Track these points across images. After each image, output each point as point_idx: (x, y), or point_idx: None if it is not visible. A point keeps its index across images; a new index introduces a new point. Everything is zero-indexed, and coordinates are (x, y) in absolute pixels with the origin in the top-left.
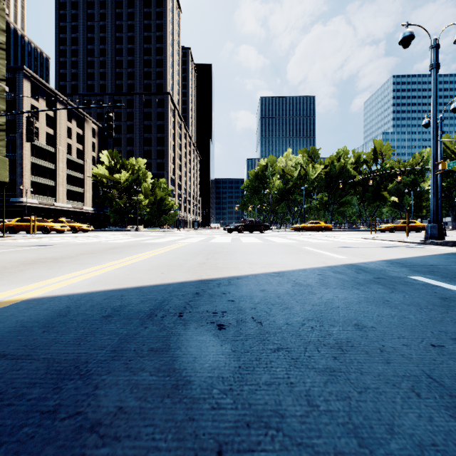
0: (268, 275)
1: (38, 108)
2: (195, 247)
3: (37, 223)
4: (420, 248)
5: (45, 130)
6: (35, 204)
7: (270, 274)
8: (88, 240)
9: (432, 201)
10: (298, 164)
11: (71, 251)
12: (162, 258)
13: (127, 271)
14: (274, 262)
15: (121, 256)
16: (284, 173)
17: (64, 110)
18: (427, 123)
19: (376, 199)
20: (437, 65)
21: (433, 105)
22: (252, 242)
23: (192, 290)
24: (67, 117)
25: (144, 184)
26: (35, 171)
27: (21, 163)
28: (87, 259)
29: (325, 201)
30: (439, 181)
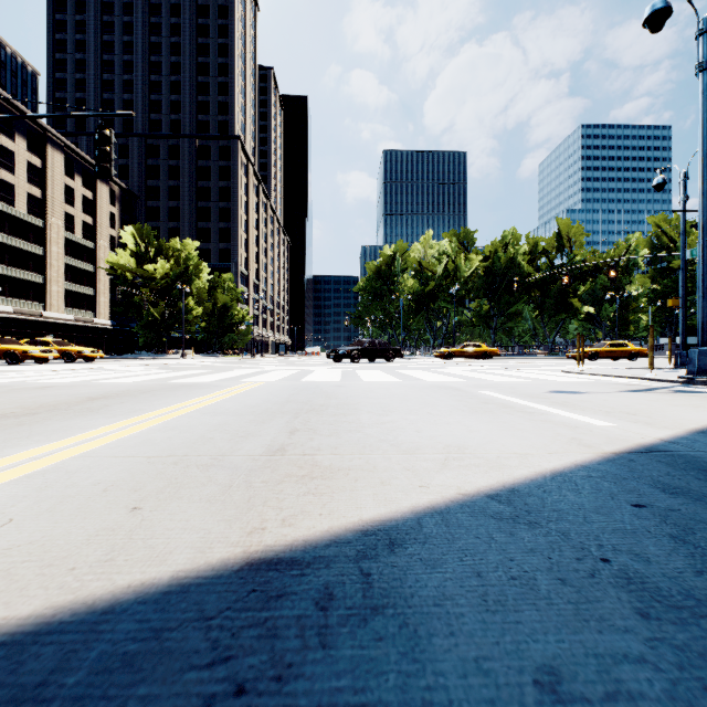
0: (483, 514)
1: (14, 152)
2: (272, 394)
3: None
4: (703, 393)
5: (27, 190)
6: (9, 313)
7: (487, 508)
8: (71, 378)
9: (702, 308)
10: (443, 255)
11: None
12: (181, 432)
13: (30, 495)
14: (460, 443)
15: (85, 425)
16: (422, 268)
17: (60, 157)
18: (661, 183)
19: (561, 310)
20: None
21: (703, 136)
22: (381, 381)
23: (178, 703)
24: (65, 170)
25: (195, 282)
26: (9, 258)
27: None
28: None
29: (484, 313)
30: (683, 277)
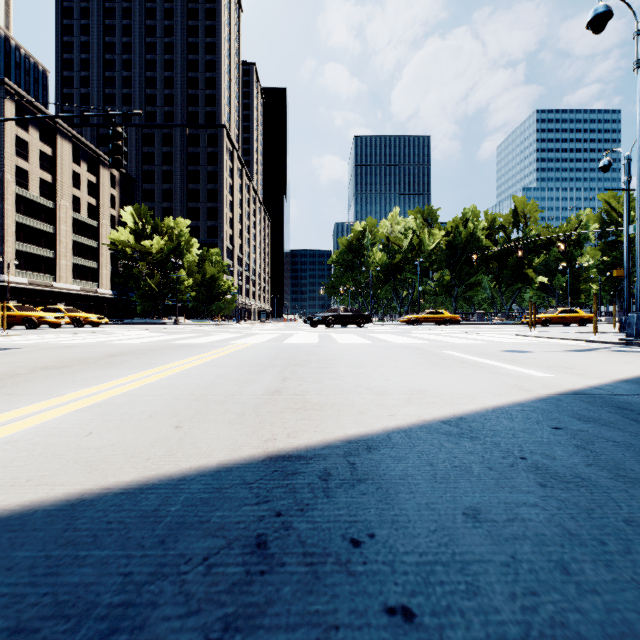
0: (436, 432)
1: (28, 142)
2: (261, 352)
3: (17, 312)
4: (637, 352)
5: (39, 175)
6: (24, 284)
7: (440, 429)
8: (86, 339)
9: (639, 277)
10: (408, 230)
11: (32, 361)
12: (194, 379)
13: (97, 419)
14: (421, 387)
15: (115, 374)
16: (389, 242)
17: (68, 146)
18: (607, 165)
19: (517, 280)
20: None
21: None
22: (354, 342)
23: (242, 518)
24: (72, 157)
25: (187, 256)
26: (24, 235)
27: (1, 223)
28: (38, 382)
29: (446, 283)
30: (626, 250)
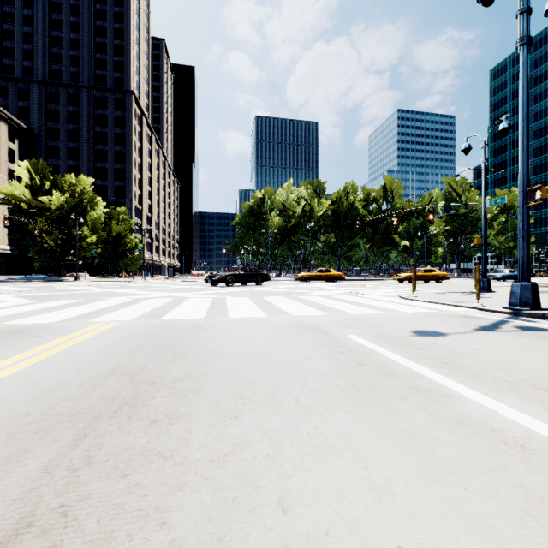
0: None
1: None
2: (105, 351)
3: None
4: (547, 331)
5: None
6: None
7: None
8: None
9: (522, 248)
10: (301, 199)
11: None
12: None
13: None
14: None
15: None
16: (285, 208)
17: None
18: (468, 148)
19: (386, 243)
20: (530, 40)
21: (523, 101)
22: (246, 316)
23: None
24: None
25: (90, 214)
26: None
27: None
28: None
29: (332, 244)
30: (484, 221)
